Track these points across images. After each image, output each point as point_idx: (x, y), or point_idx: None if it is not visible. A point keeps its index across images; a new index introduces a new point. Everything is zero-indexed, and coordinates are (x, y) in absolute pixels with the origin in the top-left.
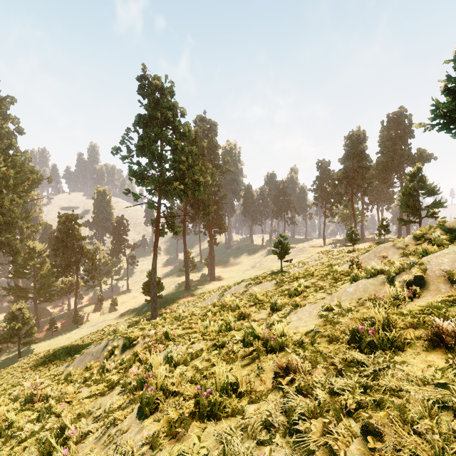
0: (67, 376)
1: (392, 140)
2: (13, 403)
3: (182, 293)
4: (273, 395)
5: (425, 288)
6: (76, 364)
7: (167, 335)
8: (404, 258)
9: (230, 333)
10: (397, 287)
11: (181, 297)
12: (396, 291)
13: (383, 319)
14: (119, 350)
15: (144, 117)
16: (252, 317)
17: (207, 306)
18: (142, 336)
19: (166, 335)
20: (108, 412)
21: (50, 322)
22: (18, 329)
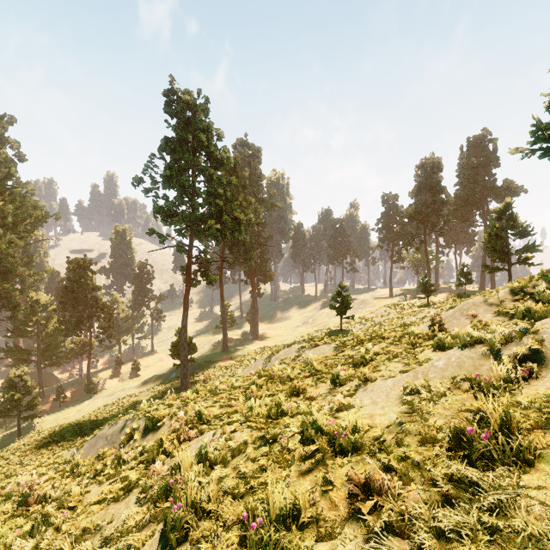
0: (73, 467)
1: (474, 170)
2: (4, 502)
3: (219, 356)
4: (350, 529)
5: (544, 365)
6: (86, 450)
7: (200, 415)
8: (500, 319)
9: (283, 420)
10: (509, 365)
11: (217, 360)
12: (507, 370)
13: (500, 416)
14: (139, 433)
15: (172, 140)
16: (308, 393)
17: (250, 375)
18: (168, 416)
19: (199, 416)
20: (122, 532)
21: (57, 391)
22: (18, 400)
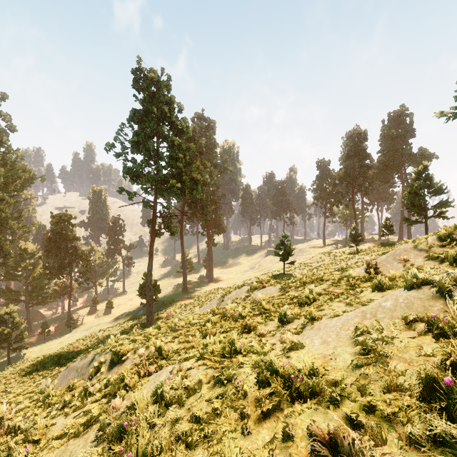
0: (46, 397)
1: (393, 139)
2: None
3: (180, 296)
4: None
5: None
6: (59, 380)
7: (160, 350)
8: (431, 262)
9: (236, 358)
10: None
11: (178, 300)
12: None
13: None
14: (106, 366)
15: (139, 112)
16: (258, 330)
17: (206, 313)
18: (132, 350)
19: (159, 351)
20: None
21: (42, 326)
22: (8, 334)
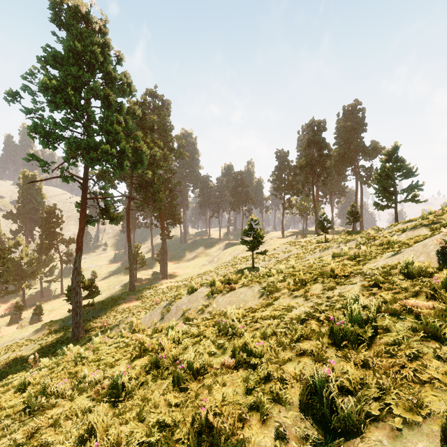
0: None
1: (348, 132)
2: None
3: (125, 297)
4: None
5: None
6: None
7: None
8: None
9: None
10: None
11: (121, 303)
12: None
13: None
14: None
15: (59, 53)
16: None
17: (133, 341)
18: None
19: None
20: None
21: None
22: None
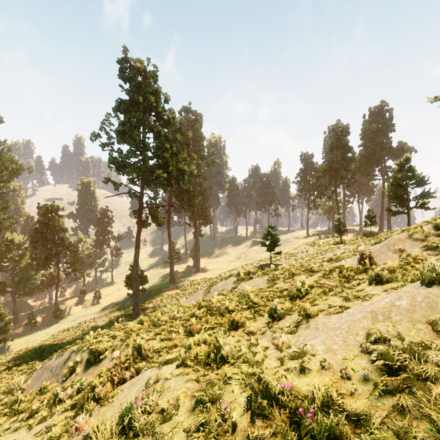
0: (14, 402)
1: (374, 134)
2: None
3: (167, 286)
4: None
5: None
6: (33, 380)
7: (140, 349)
8: (430, 253)
9: (223, 369)
10: None
11: (165, 290)
12: None
13: None
14: (82, 366)
15: (125, 102)
16: (247, 326)
17: (191, 305)
18: (111, 348)
19: (139, 350)
20: None
21: (28, 317)
22: None
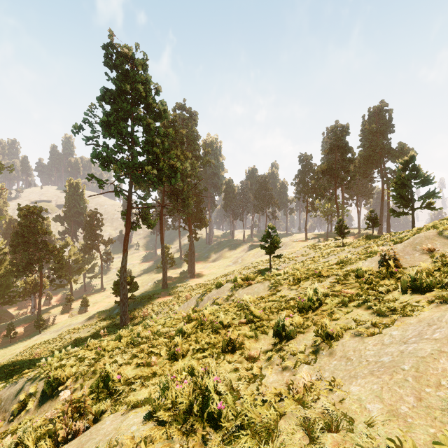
0: None
1: (374, 134)
2: None
3: (159, 293)
4: None
5: None
6: None
7: (107, 380)
8: None
9: (211, 447)
10: None
11: (157, 297)
12: None
13: None
14: (36, 400)
15: (111, 91)
16: (246, 348)
17: (181, 317)
18: (74, 376)
19: (106, 381)
20: None
21: (7, 327)
22: None
